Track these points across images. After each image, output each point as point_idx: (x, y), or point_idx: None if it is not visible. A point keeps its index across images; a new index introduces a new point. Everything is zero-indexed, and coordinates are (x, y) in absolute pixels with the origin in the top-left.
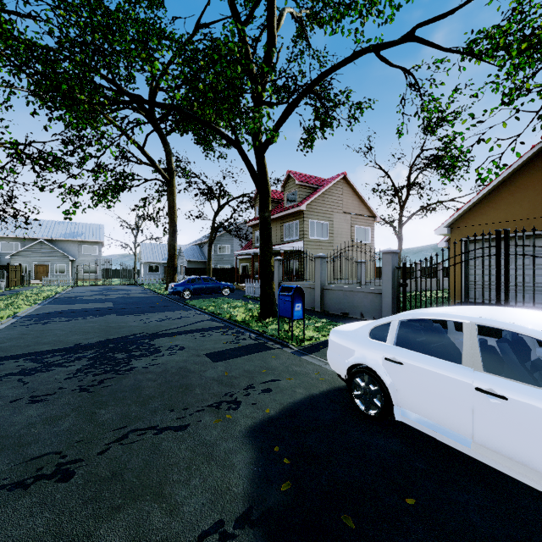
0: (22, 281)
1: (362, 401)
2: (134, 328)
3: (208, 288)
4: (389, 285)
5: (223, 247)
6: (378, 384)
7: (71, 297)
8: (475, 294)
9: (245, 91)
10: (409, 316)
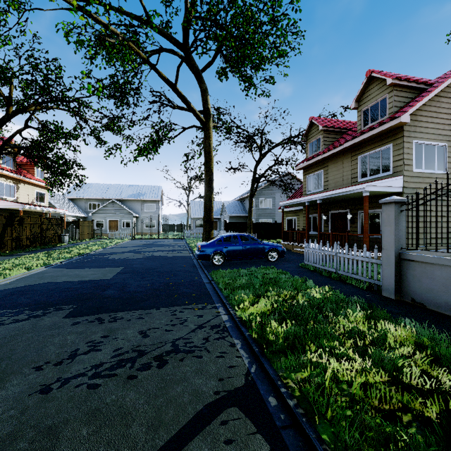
0: (94, 234)
1: None
2: None
3: (247, 250)
4: None
5: (265, 201)
6: None
7: (101, 255)
8: None
9: None
10: None
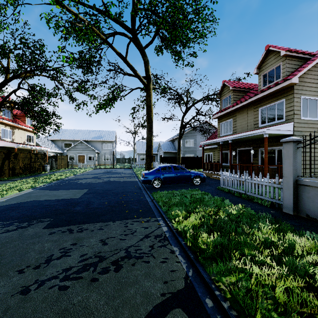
0: (68, 165)
1: None
2: None
3: (178, 177)
4: None
5: (189, 141)
6: None
7: (73, 180)
8: None
9: None
10: None
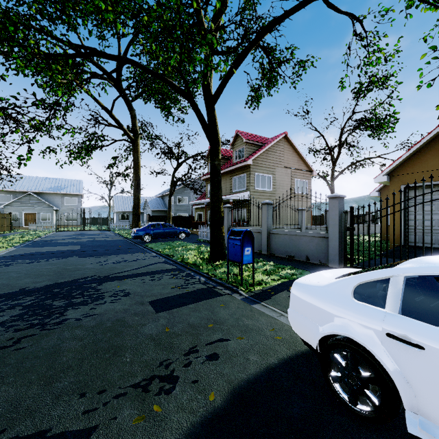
0: (12, 227)
1: (342, 386)
2: (88, 270)
3: (166, 232)
4: (335, 229)
5: (182, 199)
6: (375, 371)
7: (47, 241)
8: (432, 238)
9: (194, 36)
10: (424, 270)
